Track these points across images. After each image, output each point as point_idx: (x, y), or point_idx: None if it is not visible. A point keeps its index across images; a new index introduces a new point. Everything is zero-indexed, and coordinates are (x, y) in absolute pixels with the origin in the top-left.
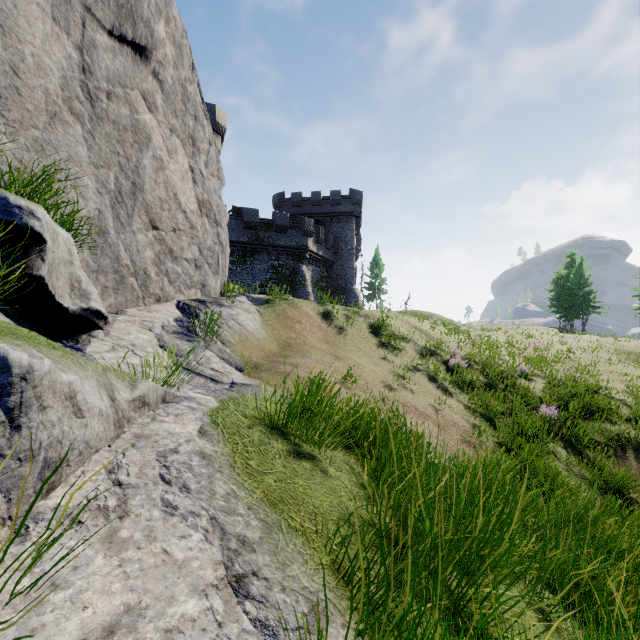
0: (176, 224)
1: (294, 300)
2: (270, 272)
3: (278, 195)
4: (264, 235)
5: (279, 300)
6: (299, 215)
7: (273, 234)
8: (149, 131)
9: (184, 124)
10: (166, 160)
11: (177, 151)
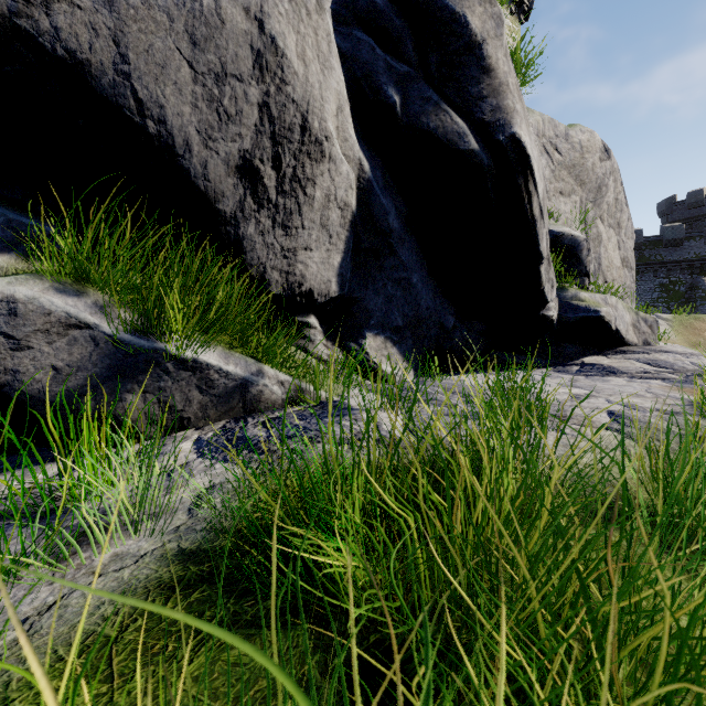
0: (612, 277)
1: (700, 316)
2: (657, 291)
3: (665, 201)
4: (649, 254)
5: (685, 316)
6: (700, 222)
7: (661, 250)
8: (601, 234)
9: (615, 218)
10: (608, 245)
11: (612, 236)
